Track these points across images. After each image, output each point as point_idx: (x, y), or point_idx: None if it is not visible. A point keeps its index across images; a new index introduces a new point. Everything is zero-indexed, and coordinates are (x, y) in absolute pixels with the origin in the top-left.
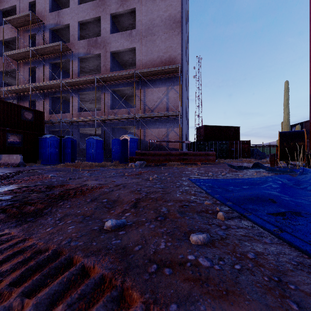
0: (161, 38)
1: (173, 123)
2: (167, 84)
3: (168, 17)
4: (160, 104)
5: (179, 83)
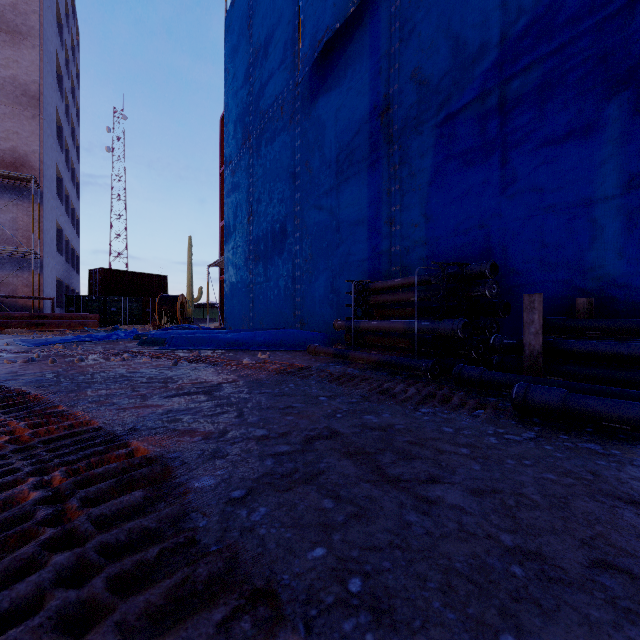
0: None
1: (23, 265)
2: (8, 196)
3: (10, 80)
4: None
5: (32, 206)
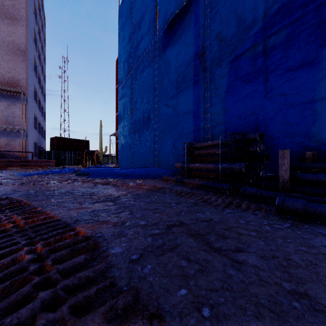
0: (2, 57)
1: (17, 135)
2: (10, 100)
3: (11, 42)
4: (1, 116)
5: (22, 105)
